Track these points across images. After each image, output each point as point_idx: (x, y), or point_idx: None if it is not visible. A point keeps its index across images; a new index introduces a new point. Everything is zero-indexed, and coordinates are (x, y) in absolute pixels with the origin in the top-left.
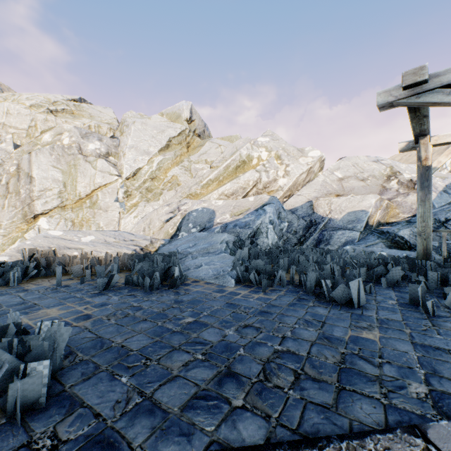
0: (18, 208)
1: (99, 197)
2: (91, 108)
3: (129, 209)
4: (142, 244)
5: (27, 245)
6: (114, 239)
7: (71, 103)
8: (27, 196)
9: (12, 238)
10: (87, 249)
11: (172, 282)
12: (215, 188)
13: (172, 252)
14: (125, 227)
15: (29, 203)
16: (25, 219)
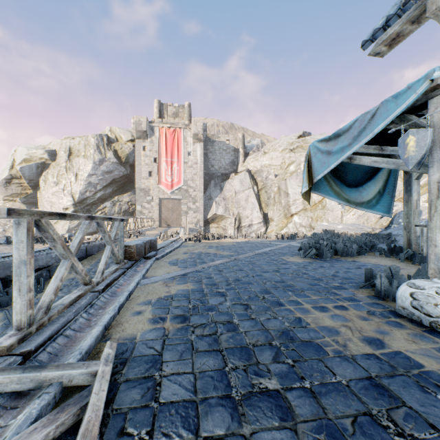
0: (281, 211)
1: (327, 202)
2: (312, 138)
3: (348, 209)
4: (367, 230)
5: (318, 228)
6: (351, 227)
7: (300, 139)
8: (285, 204)
9: (280, 227)
10: (342, 231)
11: (391, 241)
12: (425, 192)
13: (389, 233)
14: (346, 221)
15: (287, 208)
16: (285, 217)
